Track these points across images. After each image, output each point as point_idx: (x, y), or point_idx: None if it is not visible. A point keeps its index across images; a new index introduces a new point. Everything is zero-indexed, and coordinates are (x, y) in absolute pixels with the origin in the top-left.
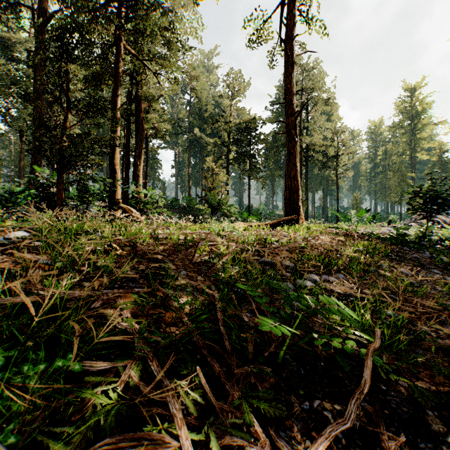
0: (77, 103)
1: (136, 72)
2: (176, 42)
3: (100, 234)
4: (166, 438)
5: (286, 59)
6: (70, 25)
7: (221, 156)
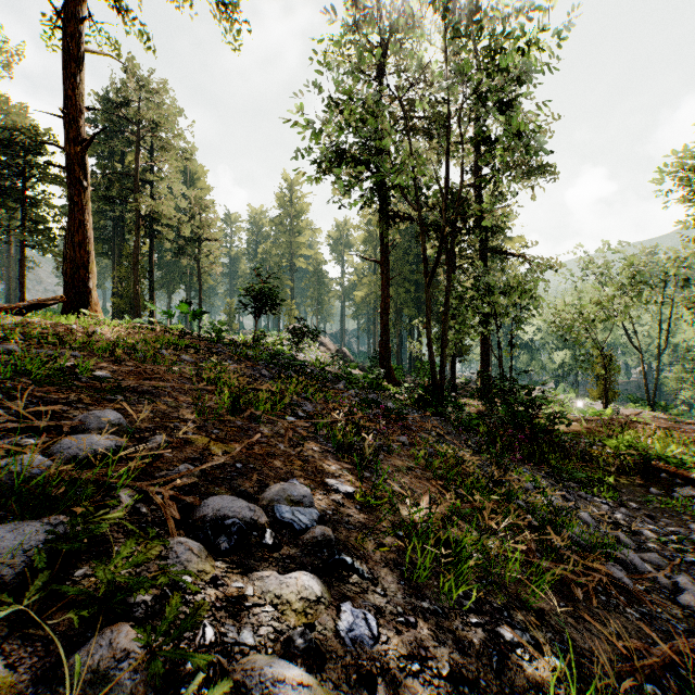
0: None
1: None
2: None
3: None
4: None
5: (66, 47)
6: None
7: None
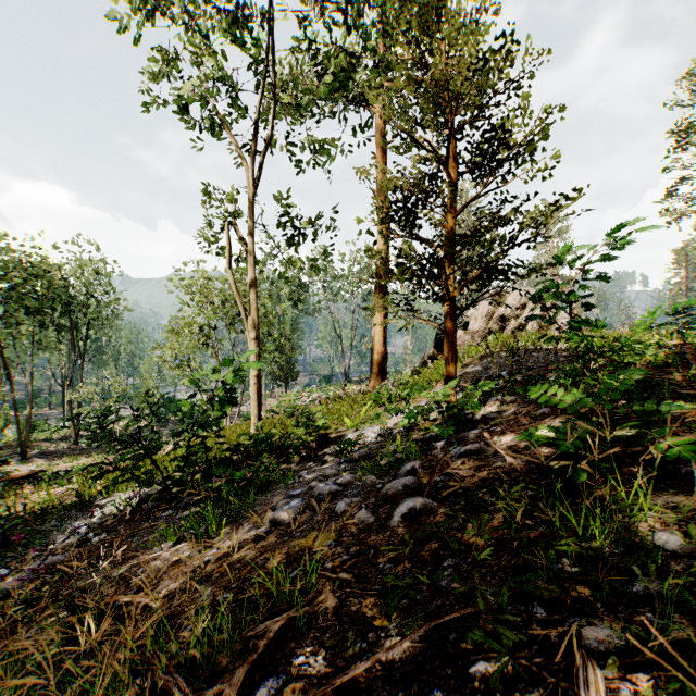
0: None
1: None
2: None
3: None
4: None
5: None
6: None
7: None
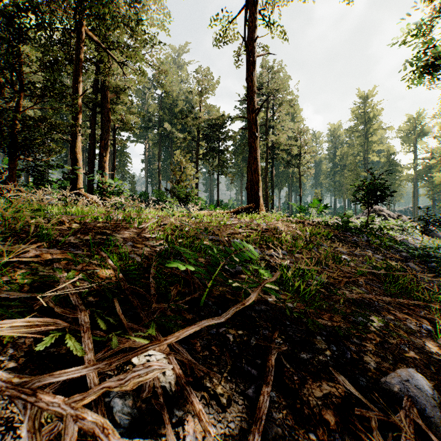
0: (32, 85)
1: (101, 61)
2: (144, 34)
3: (52, 214)
4: (58, 322)
5: (248, 58)
6: (24, 5)
7: (192, 151)
